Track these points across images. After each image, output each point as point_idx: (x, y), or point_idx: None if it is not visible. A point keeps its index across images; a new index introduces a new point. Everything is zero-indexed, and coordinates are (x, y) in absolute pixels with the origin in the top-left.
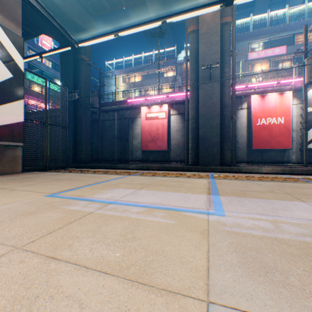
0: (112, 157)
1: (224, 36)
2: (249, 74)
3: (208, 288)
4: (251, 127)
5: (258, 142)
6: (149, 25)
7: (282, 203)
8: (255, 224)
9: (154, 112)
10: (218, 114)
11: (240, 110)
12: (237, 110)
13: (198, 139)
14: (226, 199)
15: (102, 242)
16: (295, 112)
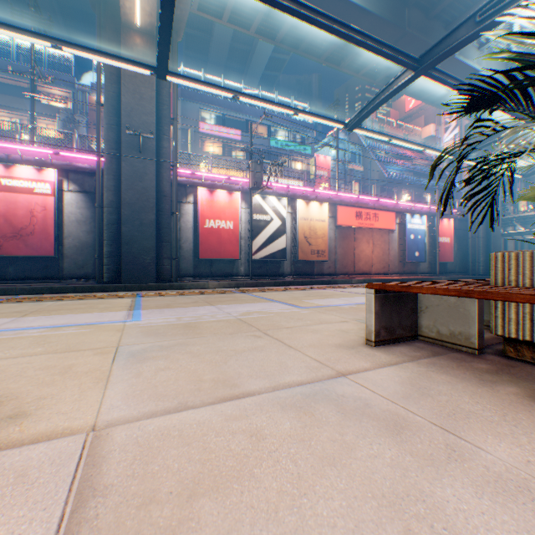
0: None
1: (163, 94)
2: (202, 152)
3: (120, 344)
4: (199, 230)
5: (207, 250)
6: (24, 35)
7: (197, 308)
8: (165, 321)
9: (22, 179)
10: (154, 206)
11: (186, 205)
12: (182, 203)
13: (122, 240)
14: (148, 311)
15: (14, 349)
16: (245, 218)
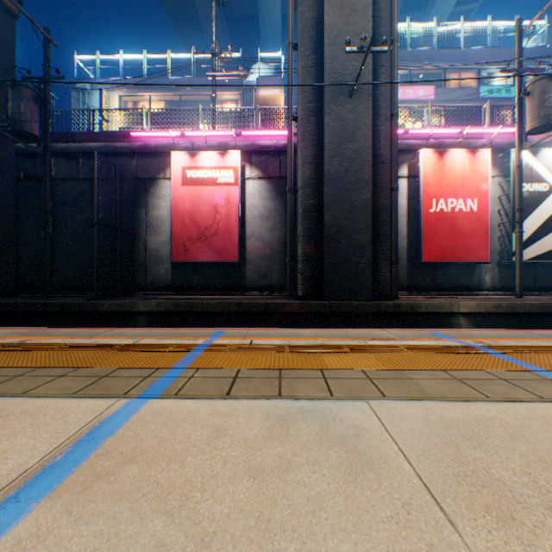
0: (88, 280)
1: (378, 1)
2: None
3: None
4: (420, 217)
5: (432, 248)
6: None
7: None
8: None
9: (205, 168)
10: (369, 179)
11: None
12: None
13: (321, 235)
14: None
15: None
16: (491, 193)
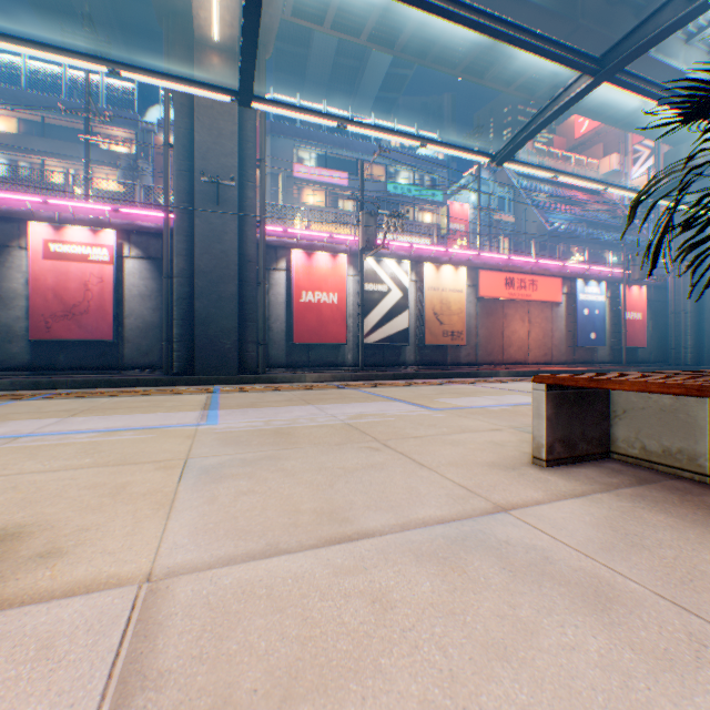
0: None
1: (247, 128)
2: (297, 204)
3: (189, 455)
4: (294, 305)
5: (303, 331)
6: (75, 59)
7: (291, 408)
8: (249, 425)
9: (75, 243)
10: (236, 275)
11: (276, 272)
12: (272, 270)
13: (195, 319)
14: (228, 412)
15: (56, 459)
16: (353, 288)
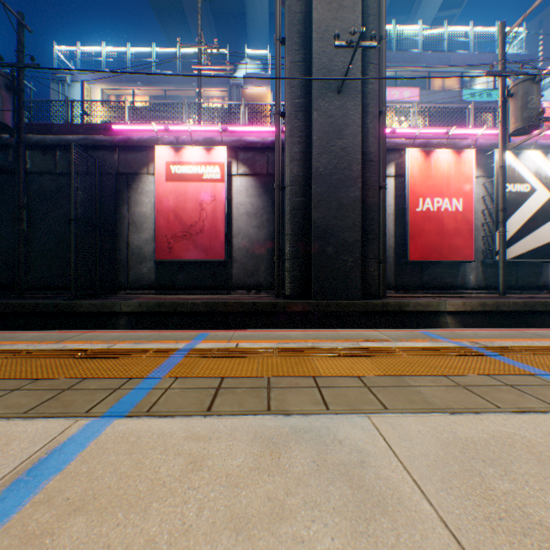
0: (66, 279)
1: None
2: None
3: None
4: (407, 216)
5: (419, 247)
6: None
7: None
8: None
9: (191, 163)
10: (357, 177)
11: None
12: None
13: (309, 233)
14: None
15: None
16: (475, 193)
